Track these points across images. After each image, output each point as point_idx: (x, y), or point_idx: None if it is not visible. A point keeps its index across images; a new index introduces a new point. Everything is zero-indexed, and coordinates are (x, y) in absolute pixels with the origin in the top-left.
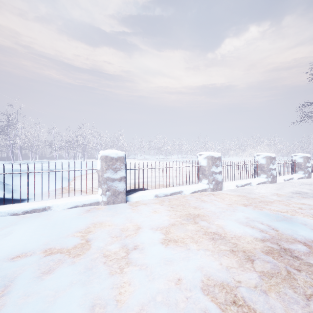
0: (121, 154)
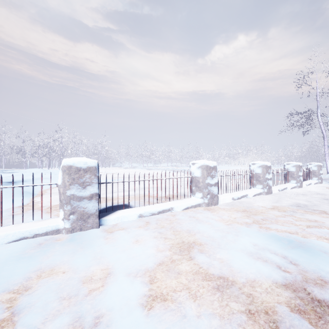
0: (91, 163)
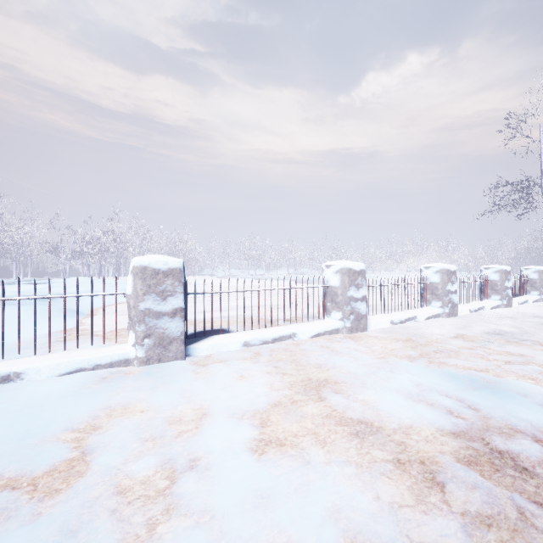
0: (174, 263)
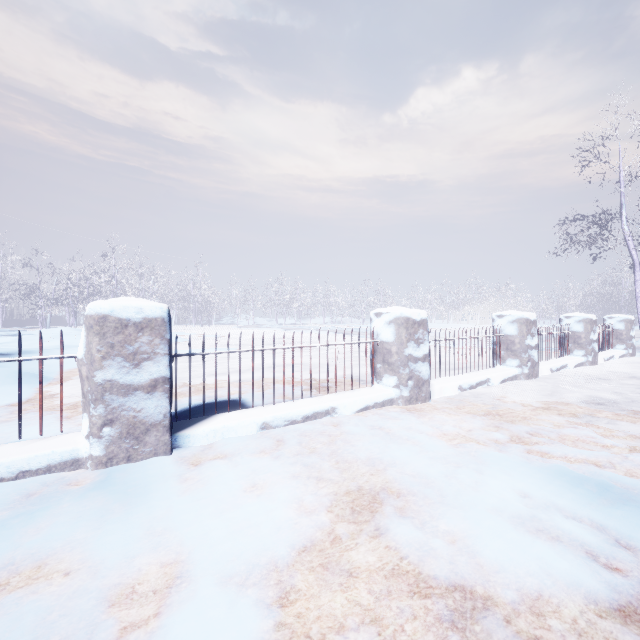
0: (154, 310)
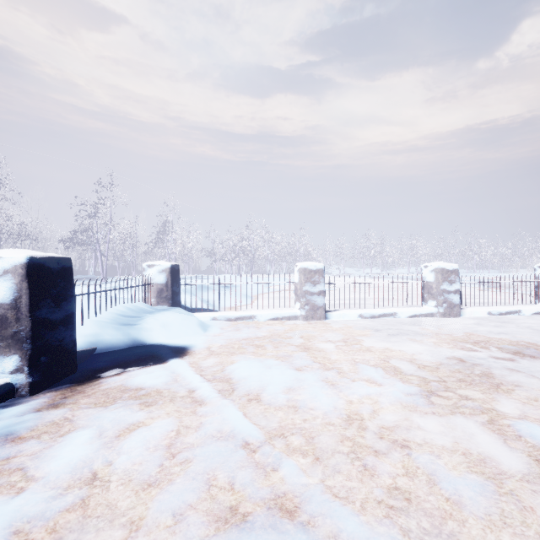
0: (319, 266)
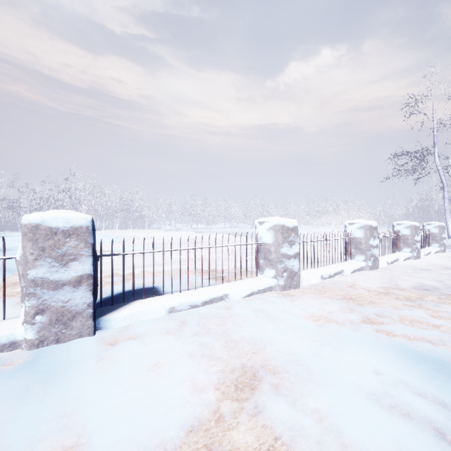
0: (79, 220)
